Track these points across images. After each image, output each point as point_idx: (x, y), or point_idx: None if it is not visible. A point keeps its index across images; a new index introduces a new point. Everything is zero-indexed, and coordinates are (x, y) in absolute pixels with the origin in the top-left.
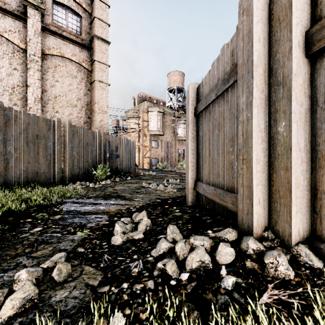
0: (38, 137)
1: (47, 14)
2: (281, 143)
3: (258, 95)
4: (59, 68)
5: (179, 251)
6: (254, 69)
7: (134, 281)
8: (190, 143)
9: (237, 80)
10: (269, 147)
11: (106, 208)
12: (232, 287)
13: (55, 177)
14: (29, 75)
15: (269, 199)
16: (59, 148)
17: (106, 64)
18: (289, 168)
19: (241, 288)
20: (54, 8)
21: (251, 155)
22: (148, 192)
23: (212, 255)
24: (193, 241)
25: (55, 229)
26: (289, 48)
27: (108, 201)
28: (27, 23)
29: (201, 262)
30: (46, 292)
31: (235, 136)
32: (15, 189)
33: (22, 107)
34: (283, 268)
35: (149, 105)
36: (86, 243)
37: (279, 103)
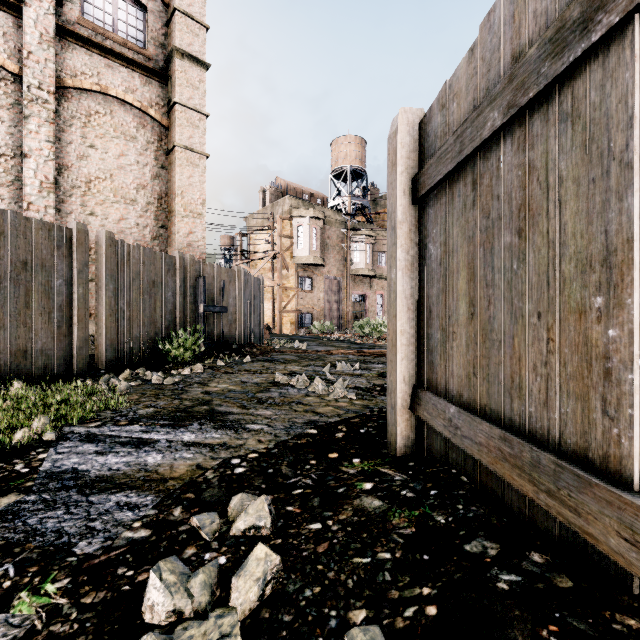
0: (28, 266)
1: None
2: None
3: None
4: (97, 119)
5: None
6: None
7: None
8: (399, 281)
9: None
10: None
11: (164, 464)
12: None
13: (72, 360)
14: (28, 131)
15: None
16: (83, 293)
17: (201, 112)
18: None
19: None
20: None
21: None
22: (287, 401)
23: None
24: None
25: None
26: None
27: (180, 432)
28: (23, 16)
29: None
30: None
31: (634, 246)
32: None
33: (13, 203)
34: None
35: (294, 205)
36: None
37: None
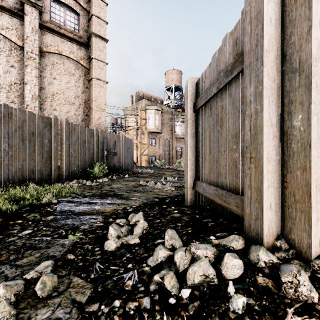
0: (34, 134)
1: (45, 11)
2: (297, 139)
3: (269, 85)
4: (57, 66)
5: (178, 261)
6: (265, 55)
7: (128, 297)
8: (189, 141)
9: (244, 70)
10: (282, 143)
11: (102, 208)
12: (243, 311)
13: (51, 175)
14: (27, 72)
15: (282, 203)
16: (56, 146)
17: (104, 62)
18: (308, 168)
19: (255, 312)
20: (52, 5)
21: (261, 153)
22: (145, 191)
23: (217, 266)
24: (195, 251)
25: (46, 232)
26: (307, 28)
27: (104, 200)
28: (25, 20)
29: (204, 277)
30: (26, 312)
31: (240, 132)
32: (10, 187)
33: (19, 105)
34: (305, 289)
35: (147, 103)
36: (77, 248)
37: (294, 93)
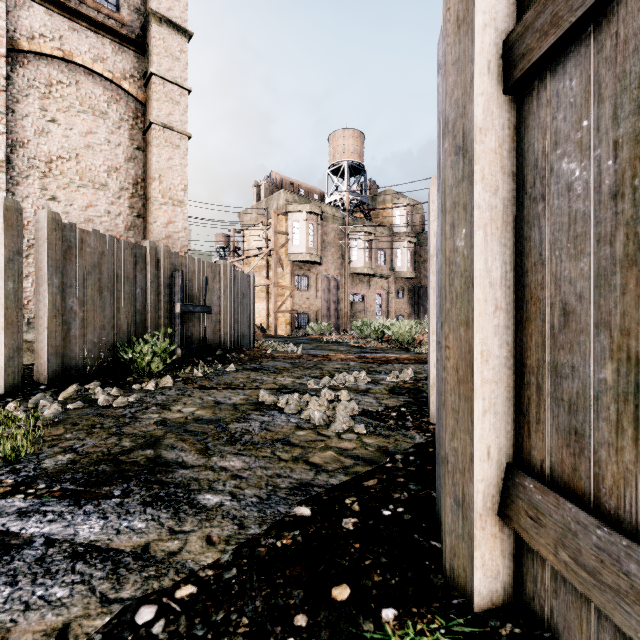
0: None
1: None
2: None
3: None
4: (60, 90)
5: None
6: None
7: None
8: (479, 250)
9: None
10: None
11: None
12: None
13: None
14: None
15: None
16: (14, 288)
17: (182, 86)
18: None
19: None
20: None
21: None
22: (269, 440)
23: None
24: None
25: None
26: None
27: (80, 516)
28: None
29: None
30: None
31: None
32: None
33: None
34: None
35: (290, 199)
36: None
37: None
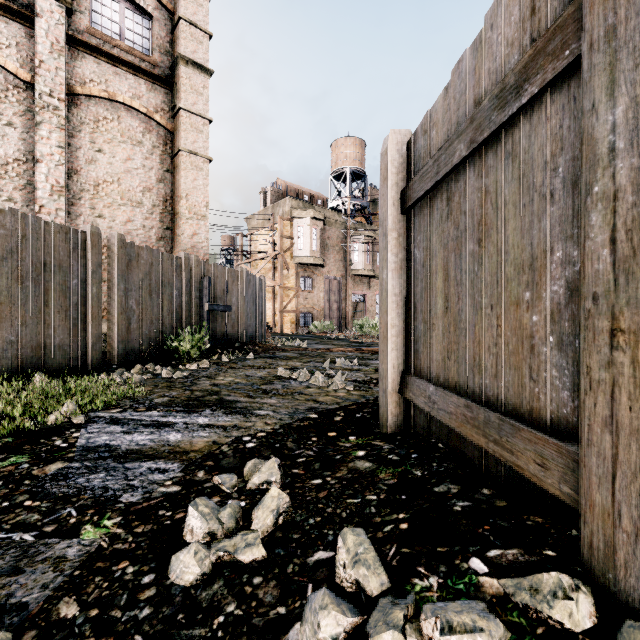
0: (47, 267)
1: (80, 10)
2: None
3: None
4: (105, 125)
5: None
6: None
7: None
8: (390, 280)
9: (583, 57)
10: None
11: (185, 440)
12: None
13: (86, 355)
14: (40, 137)
15: None
16: (97, 292)
17: (205, 117)
18: None
19: None
20: None
21: None
22: (289, 392)
23: None
24: None
25: (27, 514)
26: None
27: (194, 417)
28: (35, 26)
29: None
30: None
31: (547, 255)
32: None
33: (25, 206)
34: None
35: (295, 206)
36: (94, 576)
37: None
